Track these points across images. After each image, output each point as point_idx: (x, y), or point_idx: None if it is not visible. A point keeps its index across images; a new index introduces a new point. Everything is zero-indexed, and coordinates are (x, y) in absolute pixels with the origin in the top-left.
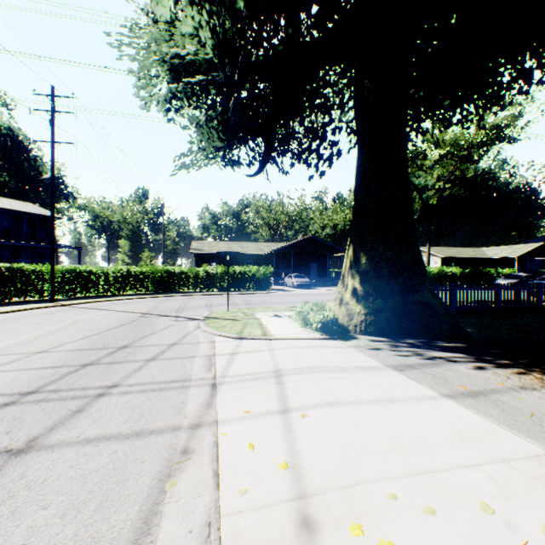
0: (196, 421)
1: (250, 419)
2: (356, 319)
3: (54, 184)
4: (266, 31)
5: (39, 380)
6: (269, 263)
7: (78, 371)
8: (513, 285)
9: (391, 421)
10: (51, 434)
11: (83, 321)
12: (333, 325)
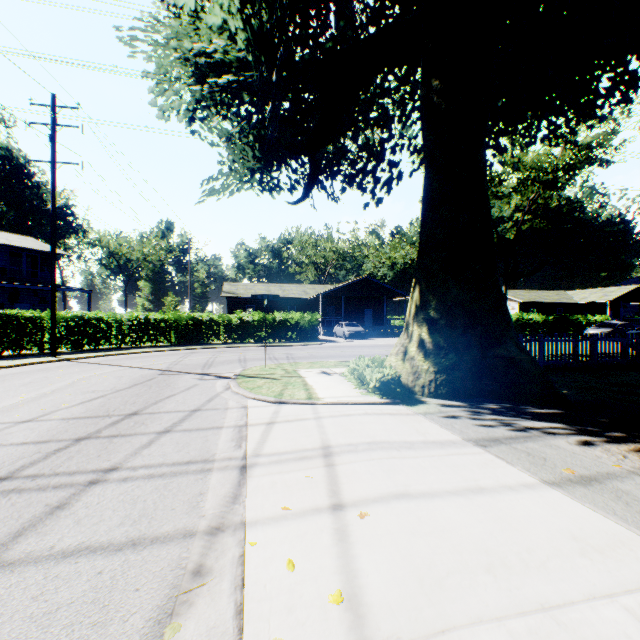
0: (216, 523)
1: (290, 520)
2: (423, 378)
3: (55, 213)
4: (312, 28)
5: (16, 460)
6: (315, 309)
7: (69, 448)
8: (612, 336)
9: (481, 524)
10: (15, 544)
11: (86, 380)
12: (395, 386)
